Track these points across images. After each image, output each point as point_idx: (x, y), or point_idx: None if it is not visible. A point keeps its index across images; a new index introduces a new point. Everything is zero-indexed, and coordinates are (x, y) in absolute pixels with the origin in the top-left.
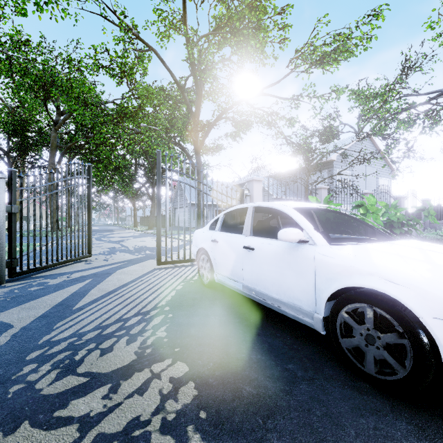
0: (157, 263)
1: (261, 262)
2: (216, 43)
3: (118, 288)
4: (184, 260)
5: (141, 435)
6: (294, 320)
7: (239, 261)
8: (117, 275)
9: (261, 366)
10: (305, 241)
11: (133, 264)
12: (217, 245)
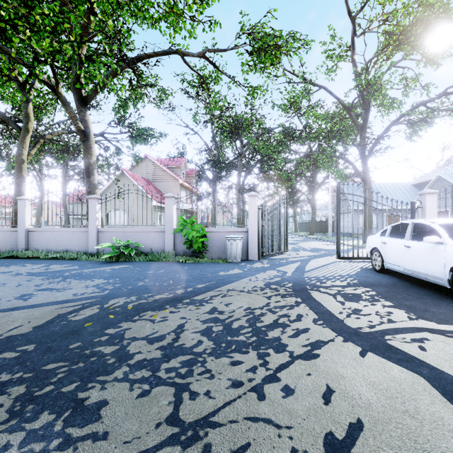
0: (337, 257)
1: (415, 254)
2: (385, 54)
3: (320, 267)
4: (357, 257)
5: (358, 295)
6: (440, 289)
7: (401, 254)
8: (313, 261)
9: (408, 294)
10: (441, 243)
11: (318, 257)
12: (386, 245)
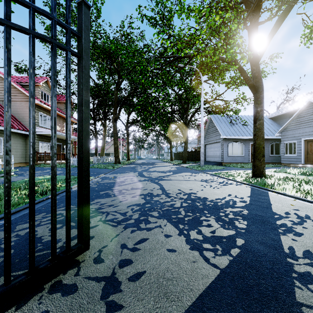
0: None
1: None
2: None
3: None
4: None
5: None
6: None
7: None
8: None
9: None
10: None
11: None
12: None
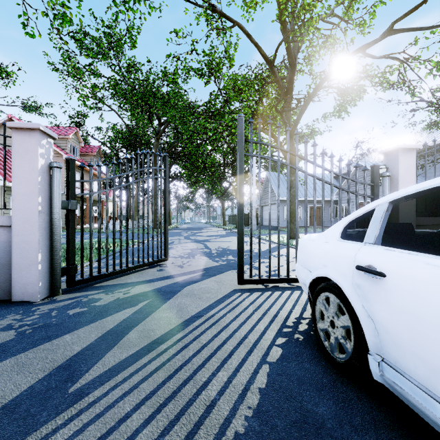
0: (238, 281)
1: None
2: None
3: (170, 332)
4: (278, 279)
5: None
6: None
7: None
8: (181, 296)
9: None
10: None
11: (209, 276)
12: (382, 284)
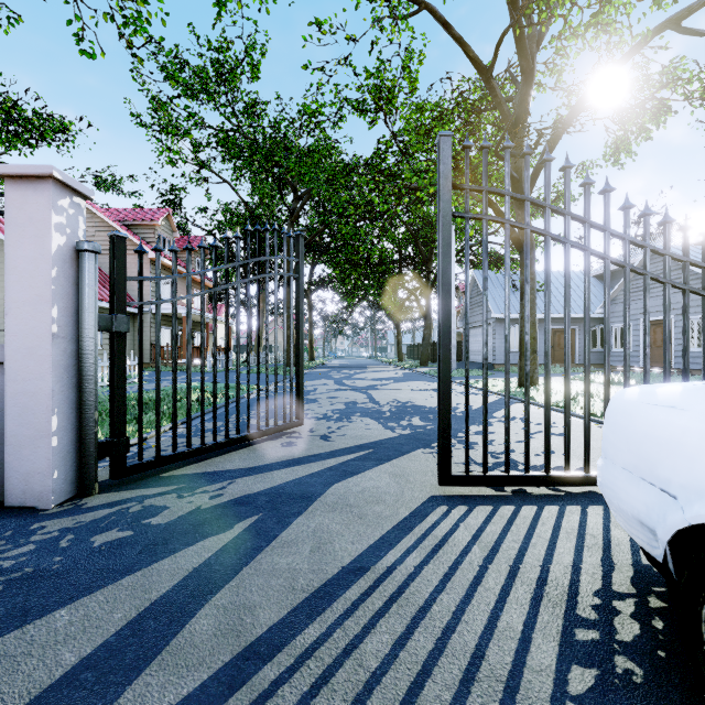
0: (439, 479)
1: None
2: None
3: (291, 619)
4: (526, 477)
5: None
6: None
7: None
8: (323, 510)
9: None
10: None
11: (378, 461)
12: None
